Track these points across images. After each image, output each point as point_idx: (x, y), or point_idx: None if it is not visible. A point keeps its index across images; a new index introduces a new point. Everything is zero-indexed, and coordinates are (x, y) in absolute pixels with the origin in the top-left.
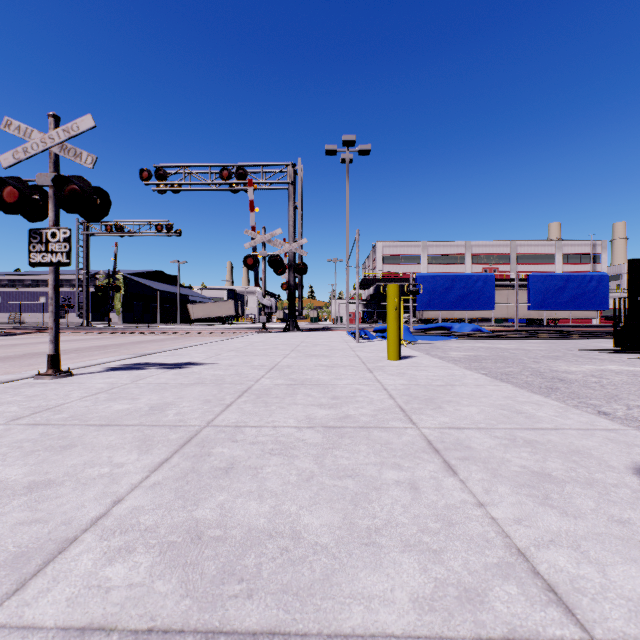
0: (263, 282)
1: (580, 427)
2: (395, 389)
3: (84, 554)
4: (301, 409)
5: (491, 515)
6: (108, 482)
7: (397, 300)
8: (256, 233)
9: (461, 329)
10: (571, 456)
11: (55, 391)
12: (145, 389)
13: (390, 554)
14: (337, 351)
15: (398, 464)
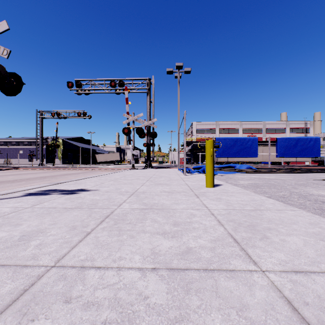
0: (133, 142)
1: None
2: (220, 214)
3: None
4: (148, 239)
5: None
6: None
7: (212, 150)
8: (129, 115)
9: (240, 167)
10: None
11: None
12: (34, 213)
13: None
14: (174, 181)
15: None
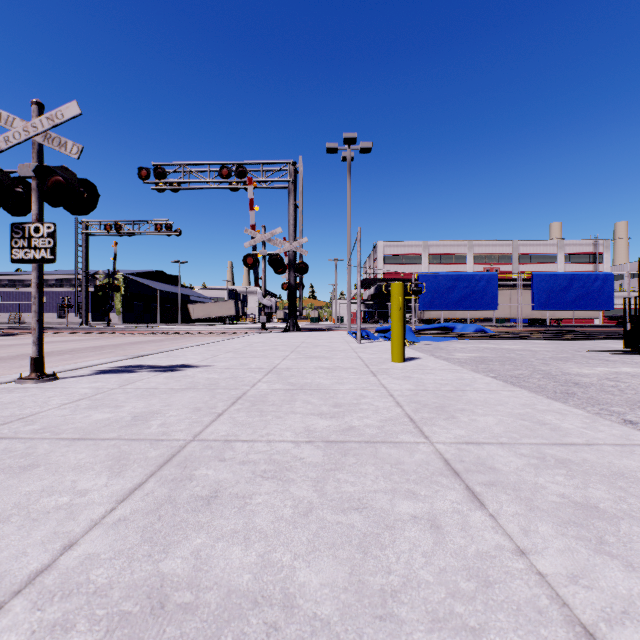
0: (263, 282)
1: (615, 442)
2: (402, 395)
3: (4, 634)
4: (299, 419)
5: (537, 569)
6: (63, 517)
7: (401, 299)
8: (256, 232)
9: (464, 329)
10: (615, 481)
11: (34, 397)
12: (132, 395)
13: (414, 635)
14: (338, 352)
15: (413, 492)
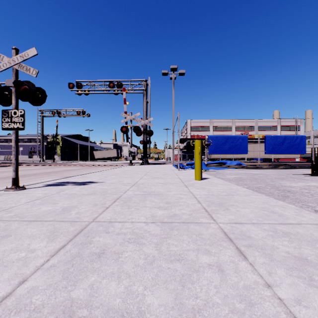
0: (130, 140)
1: (313, 222)
2: (201, 197)
3: None
4: (148, 210)
5: (278, 296)
6: (21, 265)
7: (200, 148)
8: (127, 115)
9: (231, 163)
10: (315, 244)
11: (12, 198)
12: (62, 197)
13: None
14: (168, 175)
15: (208, 250)
